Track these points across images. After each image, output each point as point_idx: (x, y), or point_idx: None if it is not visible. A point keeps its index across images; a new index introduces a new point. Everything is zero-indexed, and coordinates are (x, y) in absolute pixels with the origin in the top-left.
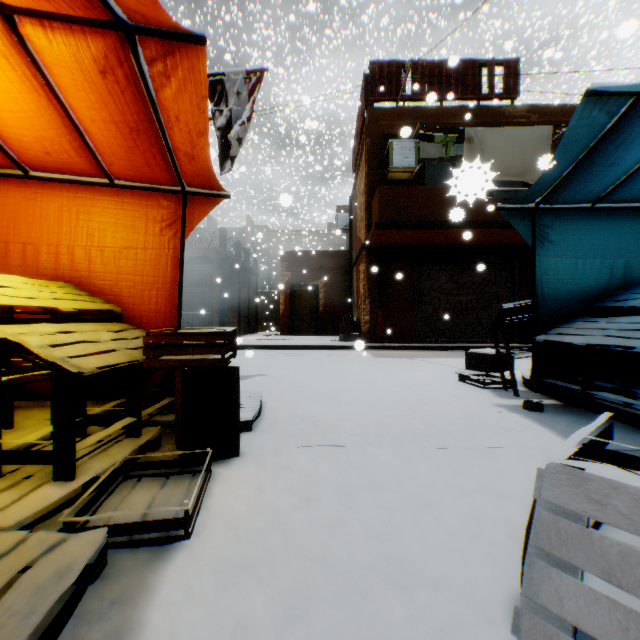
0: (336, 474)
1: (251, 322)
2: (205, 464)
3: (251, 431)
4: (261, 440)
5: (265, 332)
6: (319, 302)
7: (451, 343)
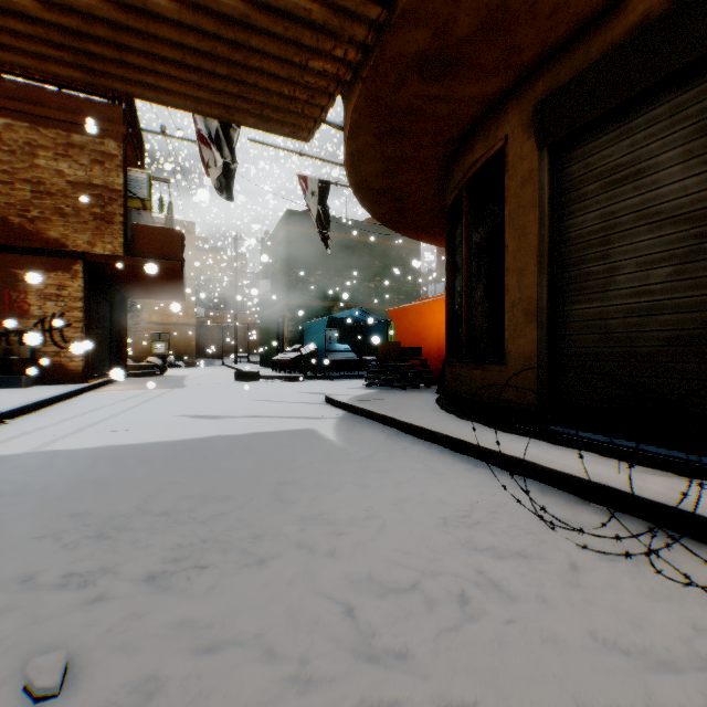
0: None
1: None
2: None
3: None
4: None
5: None
6: None
7: (99, 377)
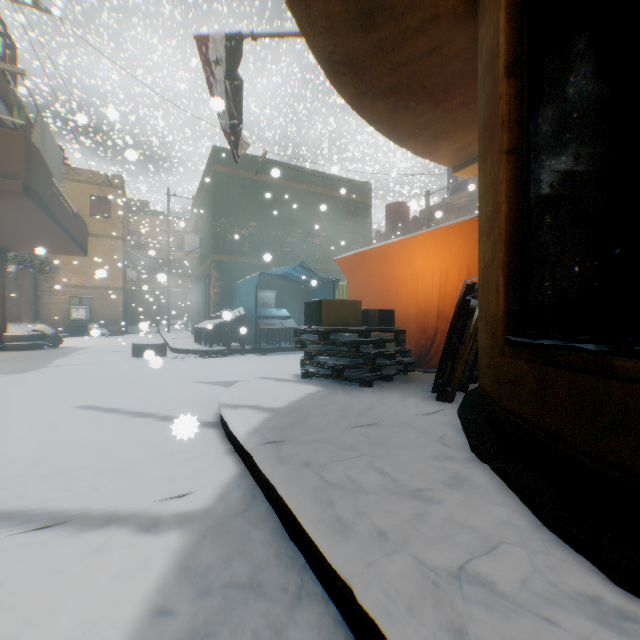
0: None
1: None
2: None
3: None
4: None
5: None
6: None
7: None
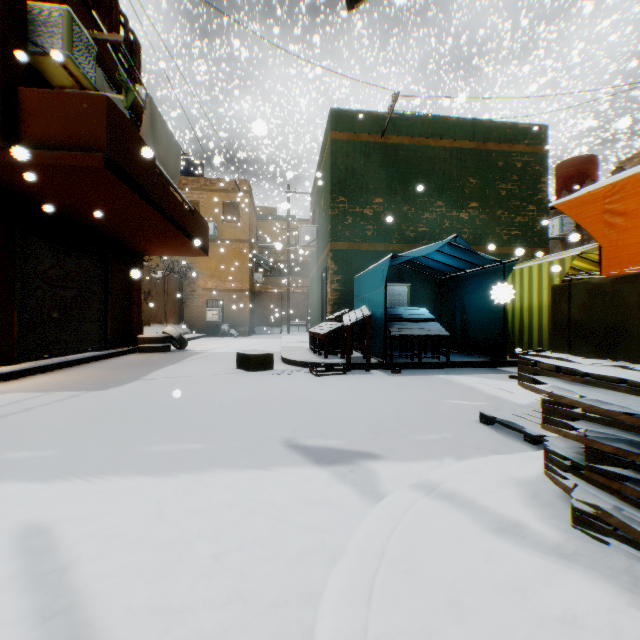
0: None
1: None
2: None
3: None
4: None
5: None
6: None
7: (59, 357)
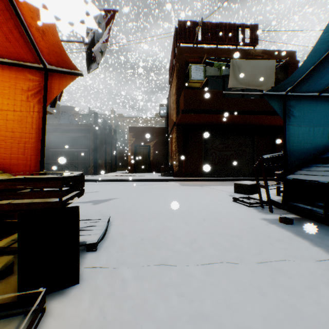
0: (161, 304)
1: (112, 166)
2: (28, 314)
3: (96, 250)
4: (102, 260)
5: (121, 171)
6: (150, 155)
7: (222, 177)
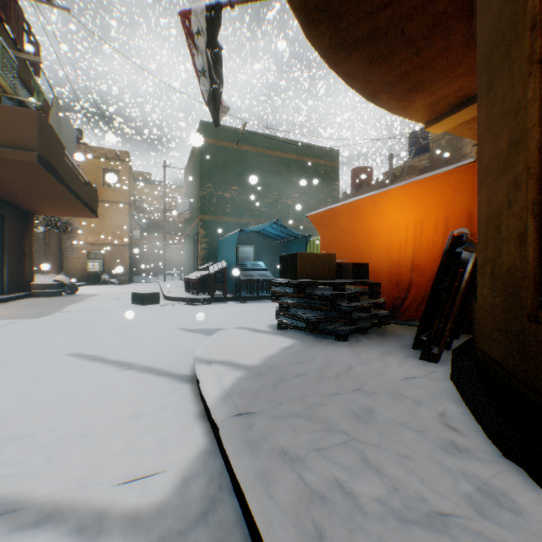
0: None
1: None
2: None
3: None
4: None
5: None
6: None
7: None
